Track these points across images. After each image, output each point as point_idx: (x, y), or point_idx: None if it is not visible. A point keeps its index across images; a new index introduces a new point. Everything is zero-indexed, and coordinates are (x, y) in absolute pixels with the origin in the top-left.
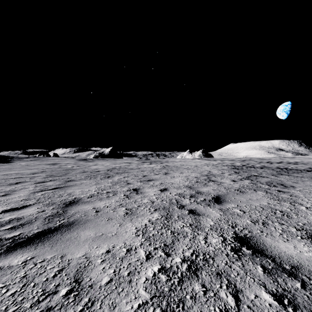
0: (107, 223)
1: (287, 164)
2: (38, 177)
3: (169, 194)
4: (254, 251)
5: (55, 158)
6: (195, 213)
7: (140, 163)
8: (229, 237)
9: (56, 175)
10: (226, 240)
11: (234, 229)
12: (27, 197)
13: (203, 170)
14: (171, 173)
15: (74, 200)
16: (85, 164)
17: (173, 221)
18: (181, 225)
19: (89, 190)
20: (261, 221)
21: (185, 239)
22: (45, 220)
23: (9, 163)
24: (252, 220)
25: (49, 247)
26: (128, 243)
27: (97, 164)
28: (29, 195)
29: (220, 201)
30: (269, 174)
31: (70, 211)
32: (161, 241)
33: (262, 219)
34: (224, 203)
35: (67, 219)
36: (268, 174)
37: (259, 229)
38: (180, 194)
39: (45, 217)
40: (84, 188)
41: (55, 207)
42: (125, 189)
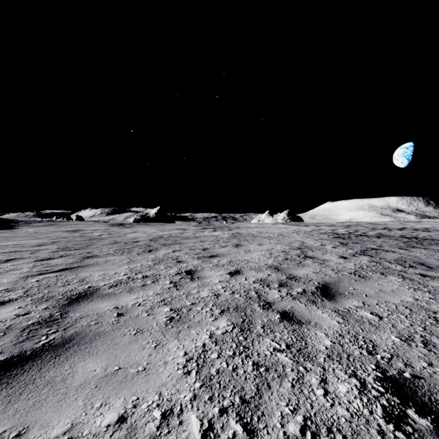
0: (133, 341)
1: (414, 231)
2: (43, 251)
3: (245, 281)
4: (437, 421)
5: (79, 222)
6: (292, 320)
7: (199, 230)
8: (370, 379)
9: (72, 248)
10: (367, 386)
11: (374, 357)
12: (11, 285)
13: (292, 241)
14: (245, 245)
15: (86, 291)
16: (119, 230)
17: (254, 337)
18: (271, 348)
19: (116, 273)
20: (419, 338)
21: (283, 384)
22: (21, 334)
23: (12, 229)
24: (400, 335)
25: (2, 404)
26: (166, 396)
27: (137, 230)
28: (17, 282)
29: (331, 294)
30: (394, 246)
31: (73, 313)
32: (234, 389)
33: (417, 332)
34: (340, 297)
35: (61, 332)
36: (393, 247)
37: (422, 359)
38: (262, 281)
39: (24, 326)
40: (108, 270)
41: (50, 305)
42: (172, 272)
